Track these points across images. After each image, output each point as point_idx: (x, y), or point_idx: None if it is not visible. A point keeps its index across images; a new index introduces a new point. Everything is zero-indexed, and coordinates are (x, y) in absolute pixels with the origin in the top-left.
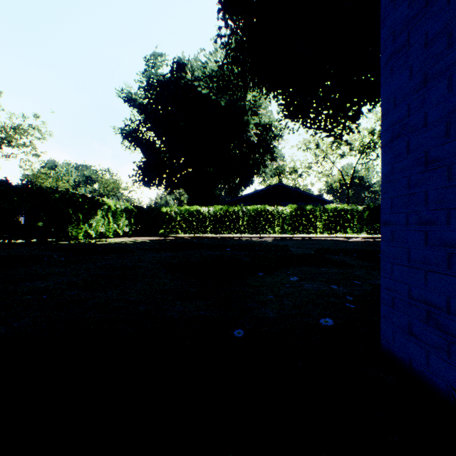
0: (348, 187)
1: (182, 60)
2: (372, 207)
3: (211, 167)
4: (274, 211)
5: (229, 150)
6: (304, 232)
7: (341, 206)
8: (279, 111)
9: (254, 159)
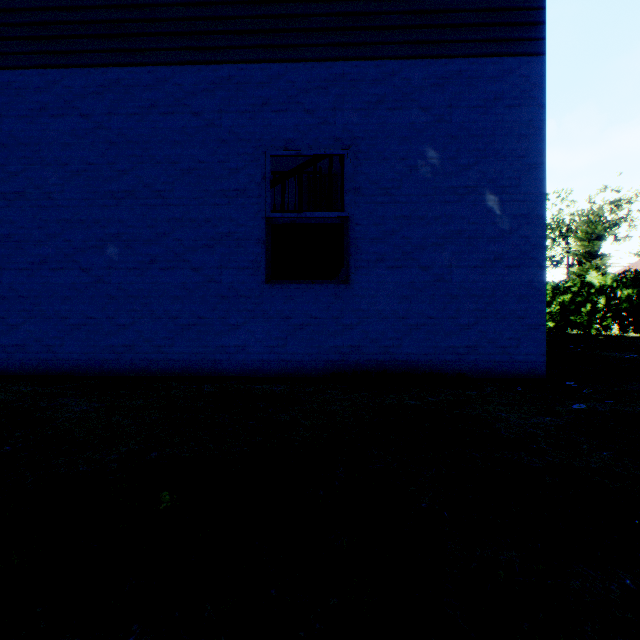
0: None
1: None
2: None
3: None
4: None
5: None
6: None
7: None
8: None
9: None
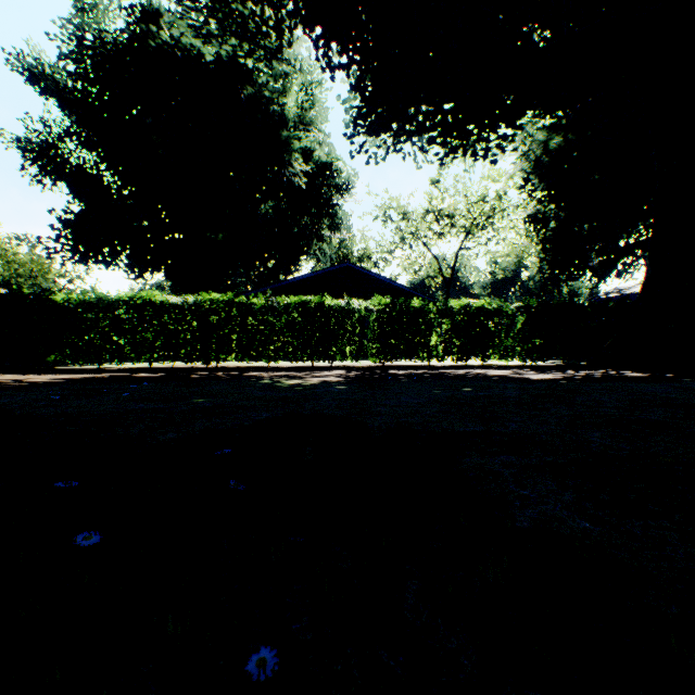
0: (448, 284)
1: (152, 2)
2: (536, 306)
3: (222, 233)
4: (344, 311)
5: (255, 201)
6: (407, 357)
7: (478, 304)
8: (349, 121)
9: (302, 226)
